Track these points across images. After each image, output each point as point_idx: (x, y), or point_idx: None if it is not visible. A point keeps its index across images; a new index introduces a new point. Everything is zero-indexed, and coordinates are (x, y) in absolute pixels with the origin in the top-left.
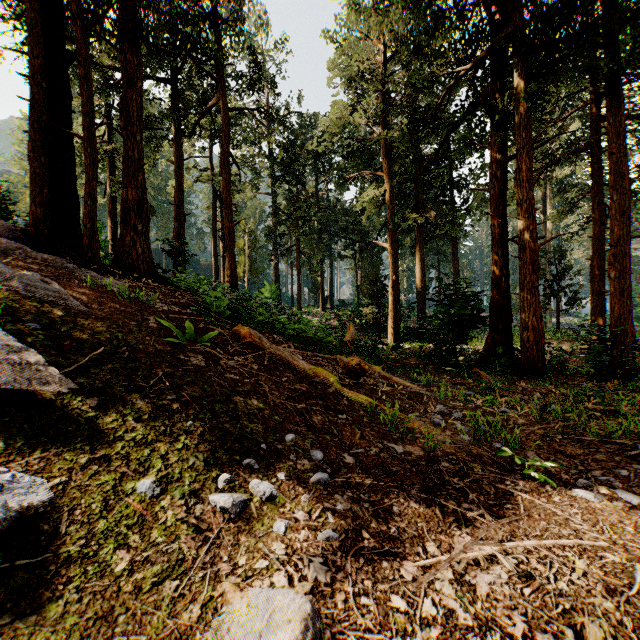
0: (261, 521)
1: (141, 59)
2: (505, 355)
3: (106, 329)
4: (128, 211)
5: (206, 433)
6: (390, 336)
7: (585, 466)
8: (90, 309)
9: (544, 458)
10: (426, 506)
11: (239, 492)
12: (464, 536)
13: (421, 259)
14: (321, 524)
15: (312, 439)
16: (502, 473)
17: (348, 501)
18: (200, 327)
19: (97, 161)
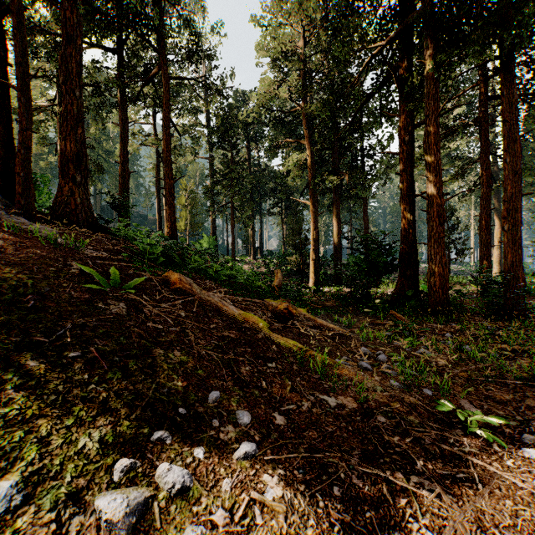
0: (164, 533)
1: (80, 18)
2: (414, 298)
3: (15, 275)
4: (66, 162)
5: (110, 399)
6: (311, 281)
7: (521, 415)
8: (3, 254)
9: (478, 407)
10: (371, 483)
11: (140, 485)
12: (424, 531)
13: (337, 215)
14: (246, 528)
15: (239, 396)
16: (442, 428)
17: (280, 484)
18: (129, 273)
19: (32, 111)
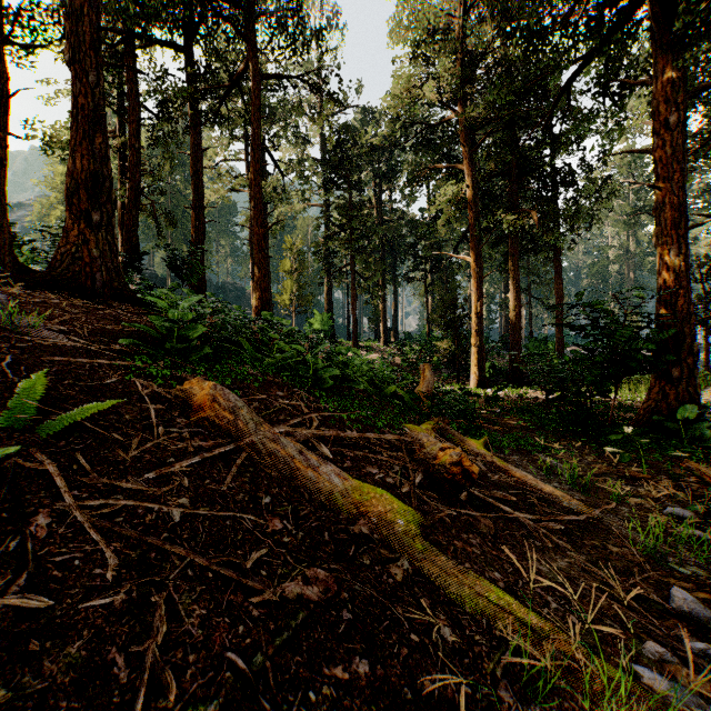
0: None
1: None
2: (703, 423)
3: None
4: (75, 189)
5: None
6: (473, 379)
7: None
8: None
9: None
10: None
11: None
12: None
13: (514, 277)
14: None
15: None
16: None
17: None
18: (104, 383)
19: (6, 98)
